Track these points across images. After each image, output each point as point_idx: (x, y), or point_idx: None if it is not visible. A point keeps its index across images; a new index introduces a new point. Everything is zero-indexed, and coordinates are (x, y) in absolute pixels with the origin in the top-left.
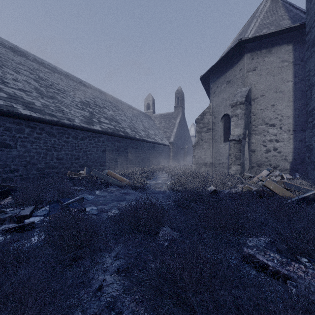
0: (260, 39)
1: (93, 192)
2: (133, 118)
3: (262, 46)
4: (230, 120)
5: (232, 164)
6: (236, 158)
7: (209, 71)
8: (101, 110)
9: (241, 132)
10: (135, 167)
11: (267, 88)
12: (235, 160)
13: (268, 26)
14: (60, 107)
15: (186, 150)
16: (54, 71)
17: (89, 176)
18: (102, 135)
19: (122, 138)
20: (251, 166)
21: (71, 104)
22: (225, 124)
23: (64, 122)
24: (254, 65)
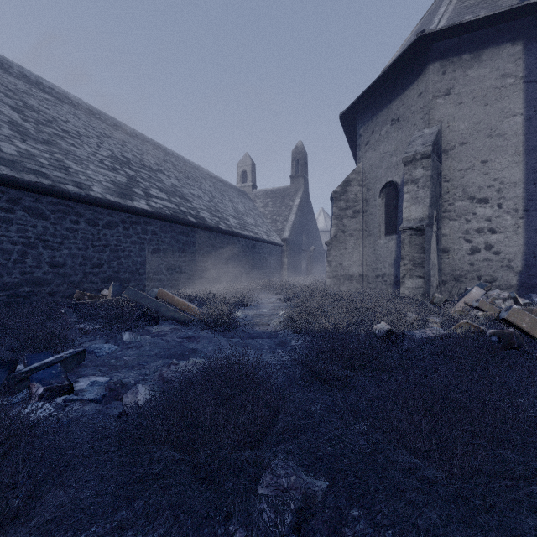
0: (460, 34)
1: (118, 335)
2: (216, 194)
3: (463, 47)
4: (397, 194)
5: (407, 276)
6: (414, 265)
7: (357, 102)
8: (153, 175)
9: (424, 213)
10: (218, 284)
11: (474, 129)
12: (413, 269)
13: (475, 10)
14: (62, 160)
15: (312, 255)
16: (62, 100)
17: (116, 301)
18: (151, 220)
19: (192, 227)
20: (442, 279)
21: (89, 158)
22: (388, 202)
23: (66, 189)
24: (448, 85)
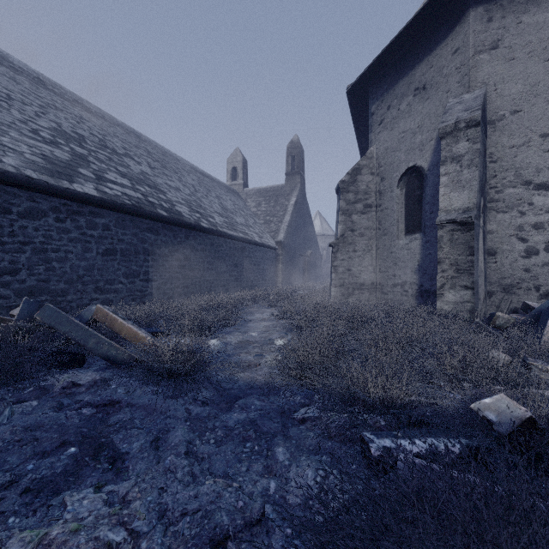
0: None
1: None
2: (200, 188)
3: None
4: (422, 182)
5: (446, 287)
6: (457, 271)
7: (370, 71)
8: (116, 158)
9: (471, 201)
10: (198, 294)
11: (530, 93)
12: (455, 276)
13: None
14: None
15: (309, 260)
16: None
17: (10, 331)
18: (102, 211)
19: (164, 223)
20: (487, 290)
21: (13, 124)
22: (409, 193)
23: None
24: (495, 36)
